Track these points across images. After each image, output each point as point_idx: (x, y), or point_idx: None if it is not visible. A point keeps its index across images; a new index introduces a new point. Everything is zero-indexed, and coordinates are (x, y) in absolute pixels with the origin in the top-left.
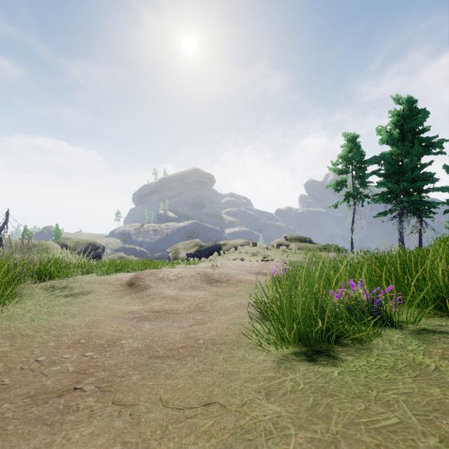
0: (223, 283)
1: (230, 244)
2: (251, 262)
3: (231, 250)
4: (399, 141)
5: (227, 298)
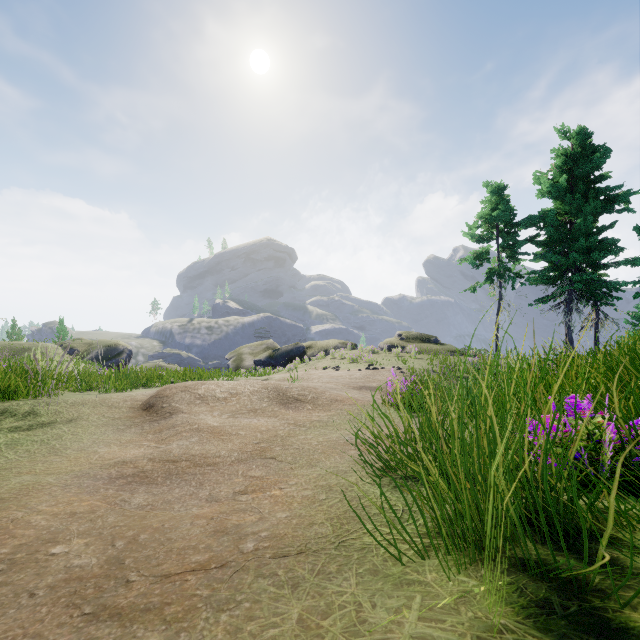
0: (307, 403)
1: (318, 346)
2: (350, 372)
3: (320, 355)
4: (566, 193)
5: (314, 430)
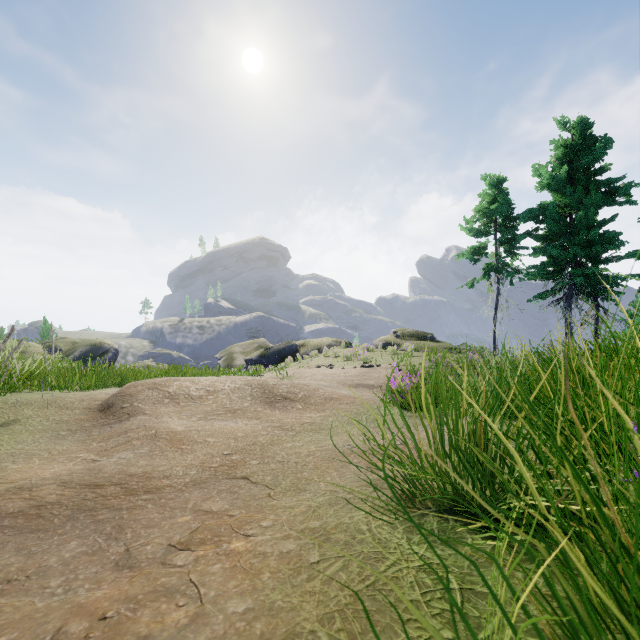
0: (297, 402)
1: (311, 345)
2: (345, 370)
3: (313, 353)
4: (566, 185)
5: (304, 435)
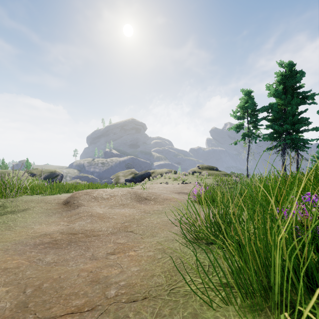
0: (151, 200)
1: (157, 172)
2: (173, 185)
3: (158, 176)
4: (282, 94)
5: (154, 215)
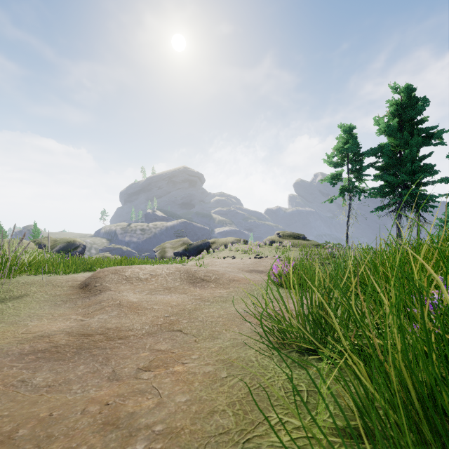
0: (211, 282)
1: (220, 242)
2: (243, 260)
3: (221, 248)
4: (397, 132)
5: (216, 304)
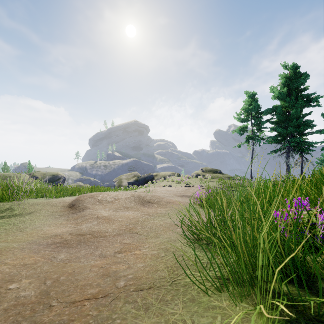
0: (154, 203)
1: (160, 175)
2: (177, 188)
3: (161, 179)
4: (287, 97)
5: (158, 218)
